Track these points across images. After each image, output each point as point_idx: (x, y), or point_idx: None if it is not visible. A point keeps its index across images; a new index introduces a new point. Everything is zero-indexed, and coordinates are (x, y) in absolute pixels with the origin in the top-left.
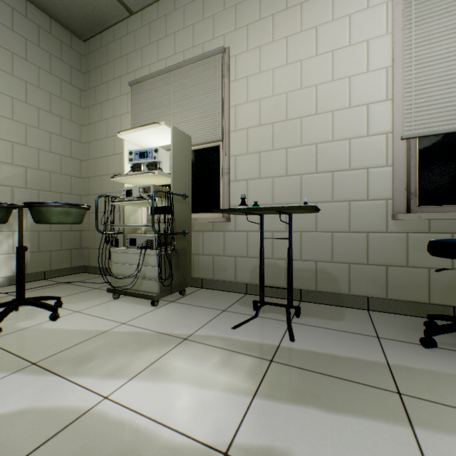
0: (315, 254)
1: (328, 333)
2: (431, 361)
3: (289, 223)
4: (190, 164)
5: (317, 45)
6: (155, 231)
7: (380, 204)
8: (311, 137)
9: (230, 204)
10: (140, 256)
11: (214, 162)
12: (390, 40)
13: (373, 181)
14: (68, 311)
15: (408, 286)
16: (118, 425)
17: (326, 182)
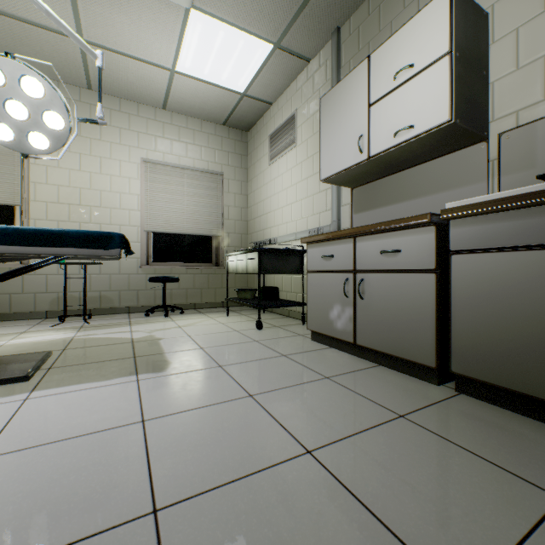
0: (100, 287)
1: (107, 320)
2: (146, 319)
3: (85, 269)
4: None
5: (101, 168)
6: None
7: (136, 260)
8: (98, 219)
9: None
10: None
11: (8, 218)
12: (140, 183)
13: (132, 249)
14: None
15: (147, 299)
16: (25, 343)
17: None
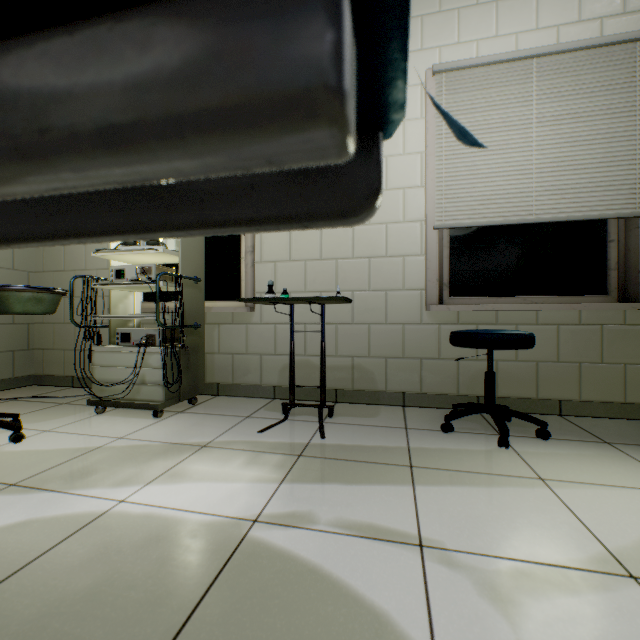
0: (351, 349)
1: (359, 428)
2: (445, 442)
3: (322, 314)
4: (203, 239)
5: None
6: (160, 323)
7: (416, 294)
8: None
9: (254, 291)
10: (138, 355)
11: (233, 237)
12: (424, 125)
13: (409, 270)
14: (32, 431)
15: (440, 378)
16: (144, 517)
17: (363, 269)
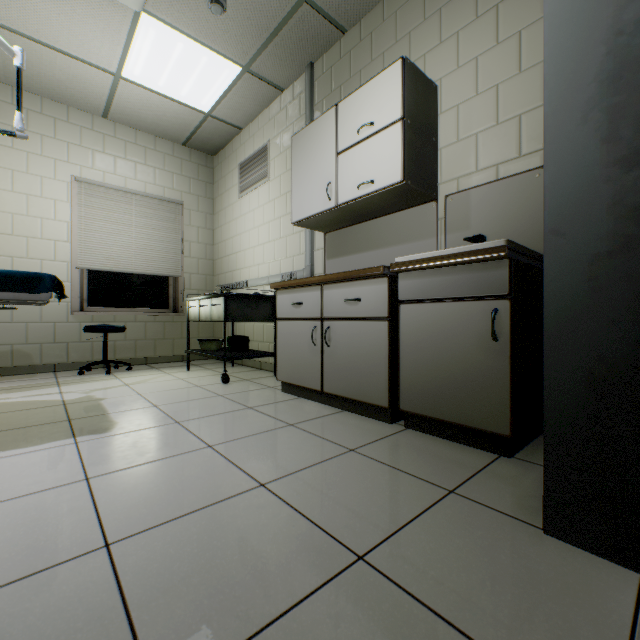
0: (12, 339)
1: (24, 381)
2: (80, 377)
3: None
4: None
5: (14, 184)
6: None
7: (65, 305)
8: (9, 251)
9: None
10: None
11: None
12: (71, 207)
13: None
14: None
15: (82, 353)
16: None
17: None
